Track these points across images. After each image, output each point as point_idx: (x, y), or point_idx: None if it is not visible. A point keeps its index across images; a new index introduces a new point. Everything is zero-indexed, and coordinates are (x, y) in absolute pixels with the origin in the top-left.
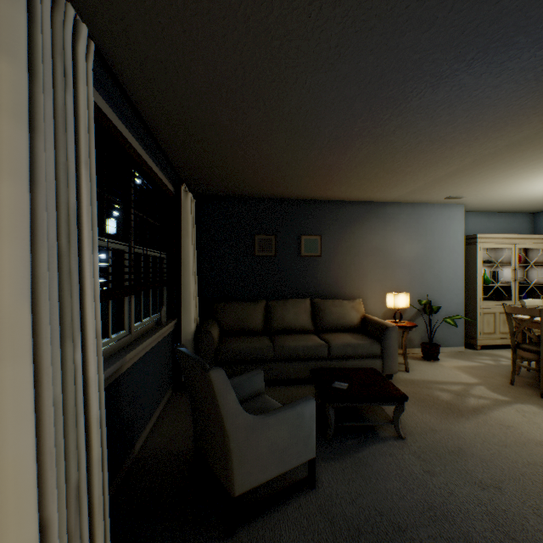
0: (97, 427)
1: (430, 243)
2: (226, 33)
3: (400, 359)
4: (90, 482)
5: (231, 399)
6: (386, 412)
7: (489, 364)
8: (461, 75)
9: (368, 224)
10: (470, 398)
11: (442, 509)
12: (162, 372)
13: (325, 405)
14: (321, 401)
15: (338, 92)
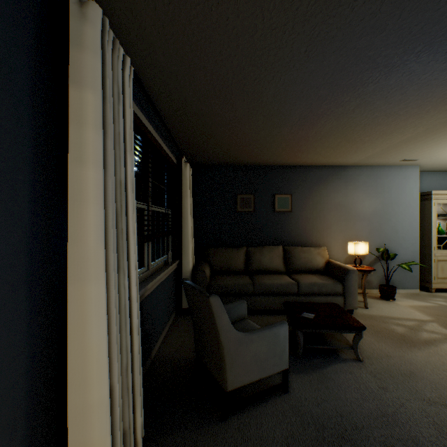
0: (137, 331)
1: (387, 200)
2: (222, 50)
3: (360, 297)
4: (132, 368)
5: (224, 318)
6: (347, 339)
7: (443, 305)
8: (411, 64)
9: (332, 184)
10: (423, 332)
11: (393, 417)
12: (169, 300)
13: (295, 330)
14: (291, 328)
15: (307, 83)
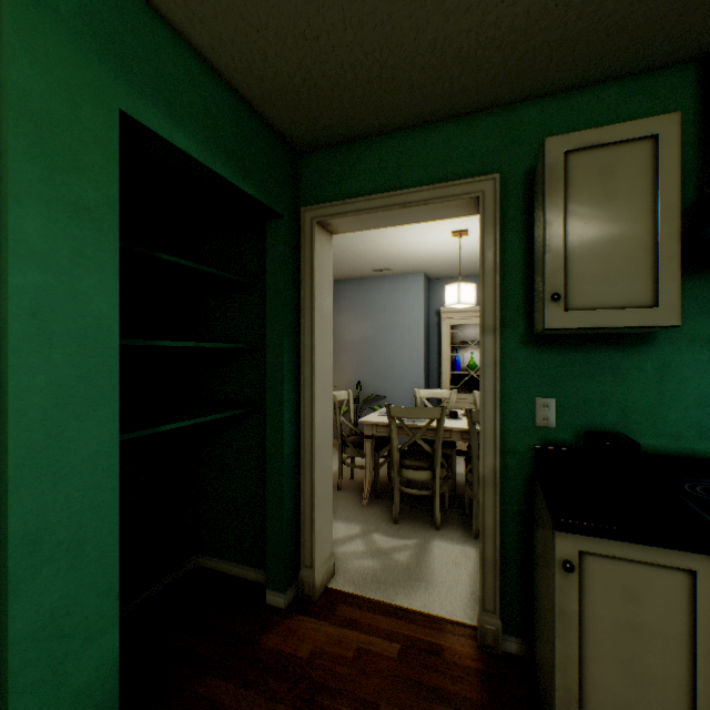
0: None
1: (380, 323)
2: None
3: None
4: None
5: None
6: None
7: None
8: None
9: None
10: None
11: None
12: None
13: None
14: None
15: None
